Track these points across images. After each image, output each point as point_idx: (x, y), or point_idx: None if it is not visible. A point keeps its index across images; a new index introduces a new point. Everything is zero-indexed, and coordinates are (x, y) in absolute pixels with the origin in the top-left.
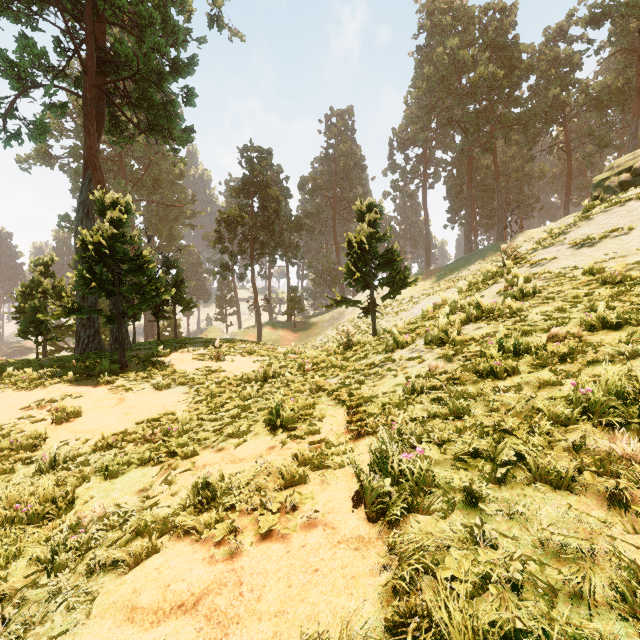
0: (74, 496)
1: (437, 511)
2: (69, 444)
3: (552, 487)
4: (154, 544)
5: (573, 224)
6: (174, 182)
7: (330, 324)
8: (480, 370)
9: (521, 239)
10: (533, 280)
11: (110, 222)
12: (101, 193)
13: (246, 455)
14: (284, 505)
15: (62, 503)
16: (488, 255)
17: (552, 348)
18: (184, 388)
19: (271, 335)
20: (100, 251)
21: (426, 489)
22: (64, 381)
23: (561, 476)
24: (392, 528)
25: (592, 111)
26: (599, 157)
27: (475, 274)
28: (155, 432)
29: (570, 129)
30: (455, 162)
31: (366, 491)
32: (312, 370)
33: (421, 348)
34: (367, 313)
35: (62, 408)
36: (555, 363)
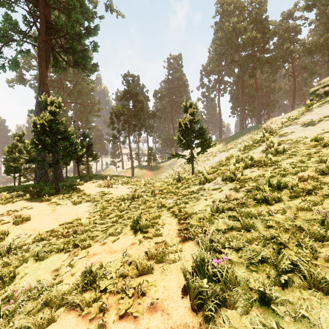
0: (15, 273)
1: (240, 307)
2: (20, 237)
3: (323, 293)
4: (52, 316)
5: (302, 113)
6: (89, 93)
7: (169, 167)
8: (257, 198)
9: (269, 122)
10: (283, 144)
11: (50, 112)
12: (45, 97)
13: (118, 248)
14: (137, 289)
15: (8, 278)
16: (252, 131)
17: (301, 185)
18: (89, 203)
19: (139, 172)
20: (44, 128)
21: (231, 288)
22: (24, 199)
23: (327, 283)
24: (209, 319)
25: (306, 55)
26: (310, 80)
27: (245, 141)
28: (69, 231)
29: (294, 65)
30: (235, 82)
31: (190, 288)
32: (159, 194)
33: (220, 182)
34: (189, 161)
35: (19, 216)
36: (304, 195)
